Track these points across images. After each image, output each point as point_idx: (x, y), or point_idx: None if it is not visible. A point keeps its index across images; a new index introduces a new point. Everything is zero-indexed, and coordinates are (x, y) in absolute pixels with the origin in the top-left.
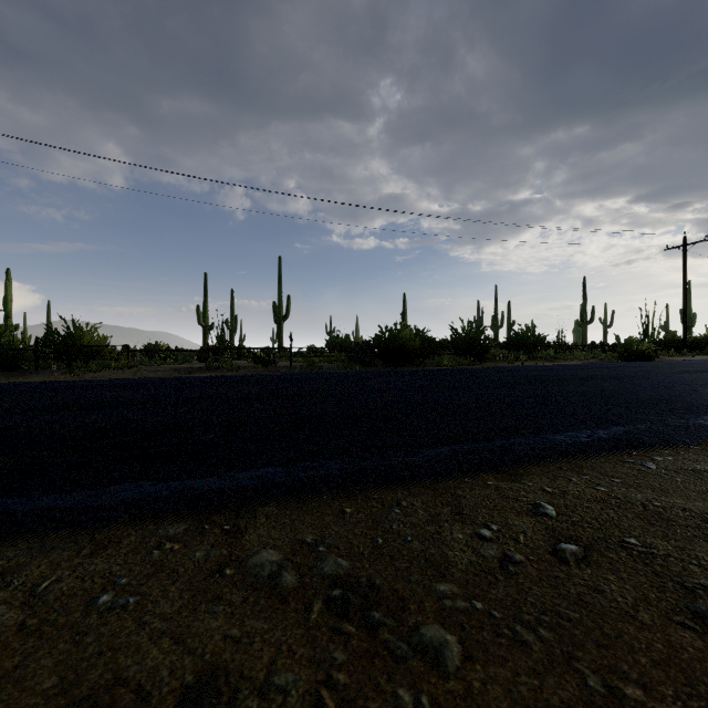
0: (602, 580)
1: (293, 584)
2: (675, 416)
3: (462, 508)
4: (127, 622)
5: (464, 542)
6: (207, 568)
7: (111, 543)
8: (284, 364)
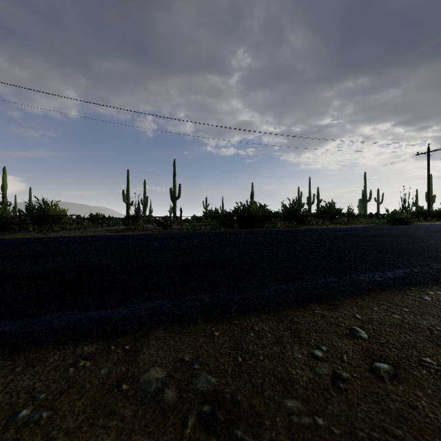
0: (413, 396)
1: (173, 399)
2: (435, 262)
3: (299, 332)
4: (37, 437)
5: (302, 361)
6: (108, 383)
7: (39, 362)
8: (177, 227)
